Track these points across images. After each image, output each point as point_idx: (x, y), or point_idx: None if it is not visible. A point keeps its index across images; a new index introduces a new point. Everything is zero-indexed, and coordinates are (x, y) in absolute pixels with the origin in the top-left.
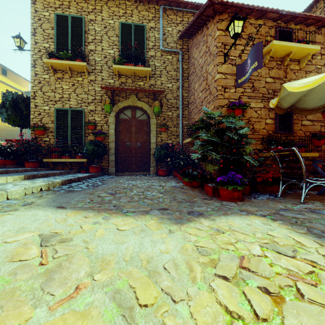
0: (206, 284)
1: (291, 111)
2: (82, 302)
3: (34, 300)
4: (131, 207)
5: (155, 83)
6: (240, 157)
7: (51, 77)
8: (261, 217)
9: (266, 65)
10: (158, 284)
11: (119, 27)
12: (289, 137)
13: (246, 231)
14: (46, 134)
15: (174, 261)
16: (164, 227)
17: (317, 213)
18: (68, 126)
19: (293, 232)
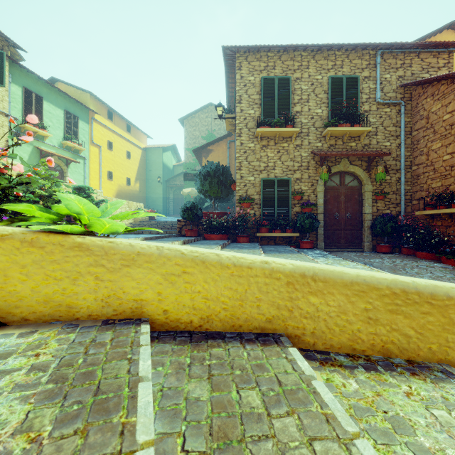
0: None
1: None
2: None
3: None
4: None
5: (369, 142)
6: None
7: (256, 146)
8: None
9: None
10: None
11: (329, 82)
12: None
13: None
14: (251, 207)
15: None
16: None
17: None
18: (275, 197)
19: None
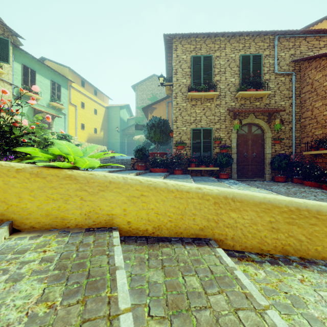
0: None
1: None
2: None
3: None
4: None
5: (269, 102)
6: None
7: (187, 105)
8: None
9: None
10: None
11: (240, 59)
12: None
13: None
14: (184, 149)
15: None
16: None
17: None
18: (201, 142)
19: None
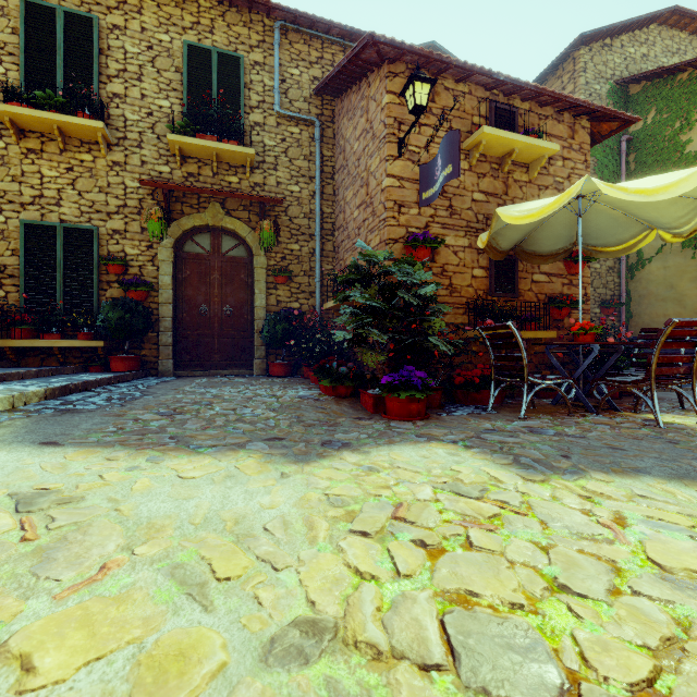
0: (332, 544)
1: (515, 256)
2: (114, 585)
3: (22, 589)
4: (209, 438)
5: (263, 180)
6: (424, 339)
7: (9, 147)
8: (450, 443)
9: (473, 168)
10: (252, 551)
11: (183, 51)
12: (512, 303)
13: (418, 468)
14: None
15: (284, 518)
16: (272, 469)
17: (538, 434)
18: (57, 265)
19: (491, 464)
